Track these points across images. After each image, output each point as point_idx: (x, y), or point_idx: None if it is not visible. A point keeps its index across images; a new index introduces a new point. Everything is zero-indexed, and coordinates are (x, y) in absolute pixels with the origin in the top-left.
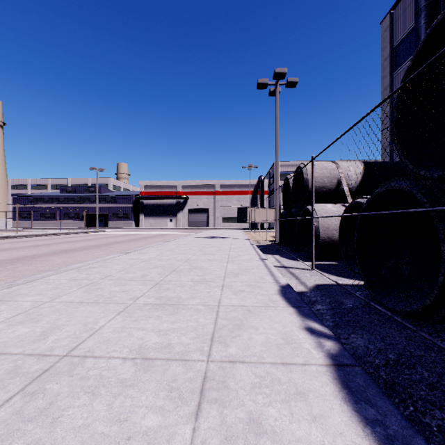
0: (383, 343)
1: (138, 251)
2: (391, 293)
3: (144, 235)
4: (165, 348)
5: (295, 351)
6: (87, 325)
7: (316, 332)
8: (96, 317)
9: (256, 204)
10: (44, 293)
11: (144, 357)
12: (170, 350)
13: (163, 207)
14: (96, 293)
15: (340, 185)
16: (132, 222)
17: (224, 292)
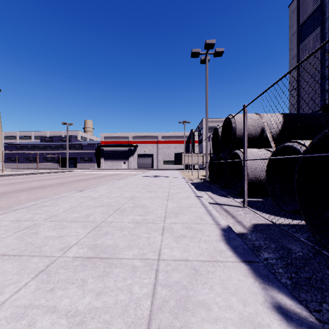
0: None
1: (92, 188)
2: None
3: (102, 174)
4: None
5: None
6: None
7: (293, 317)
8: (5, 283)
9: (188, 150)
10: None
11: None
12: None
13: (118, 153)
14: (29, 239)
15: (263, 132)
16: (95, 164)
17: (164, 238)
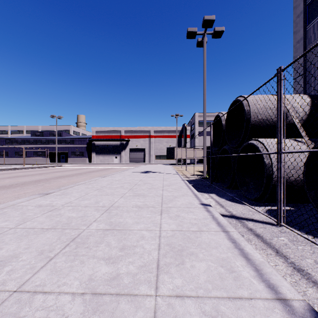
0: None
1: (63, 190)
2: None
3: (91, 169)
4: None
5: None
6: None
7: None
8: None
9: (180, 145)
10: None
11: None
12: None
13: (110, 147)
14: None
15: (286, 117)
16: (86, 158)
17: None
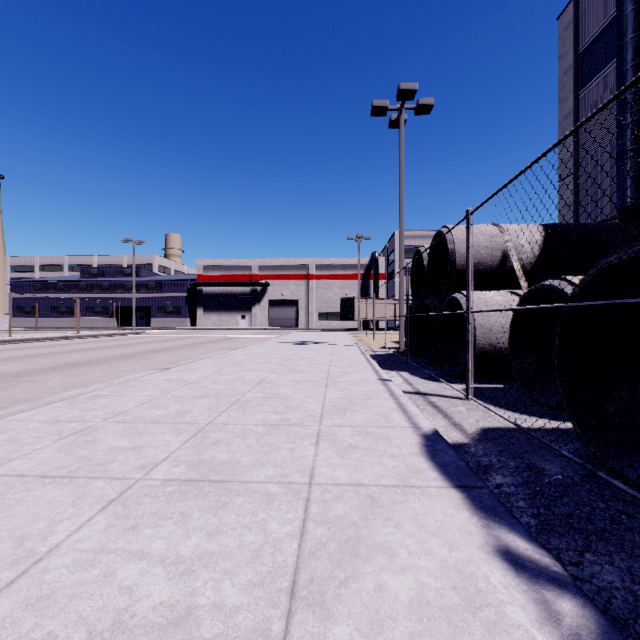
0: None
1: (184, 365)
2: (630, 451)
3: (201, 339)
4: (176, 625)
5: (496, 638)
6: (24, 544)
7: (526, 566)
8: (55, 518)
9: (367, 293)
10: None
11: None
12: (188, 636)
13: (231, 298)
14: (82, 452)
15: (506, 260)
16: (186, 319)
17: (320, 450)
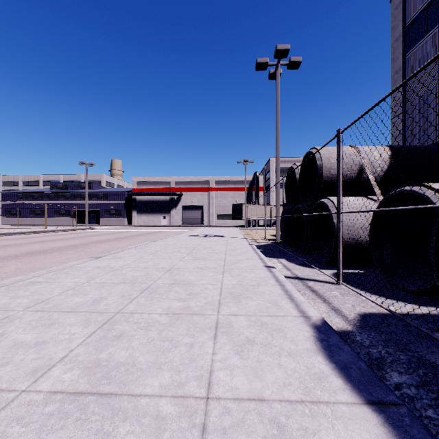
0: None
1: (114, 254)
2: None
3: (133, 233)
4: None
5: None
6: None
7: None
8: None
9: (251, 200)
10: None
11: None
12: None
13: (156, 204)
14: None
15: (362, 173)
16: (124, 219)
17: (218, 345)
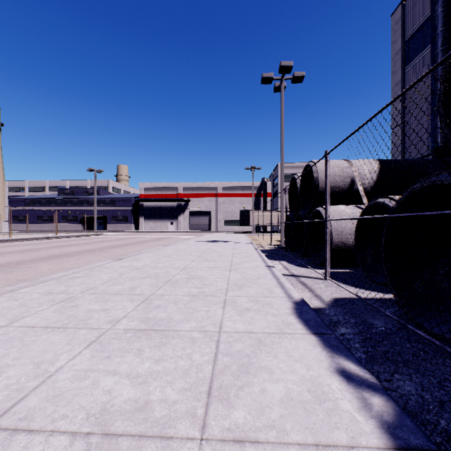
0: (443, 391)
1: (133, 257)
2: (430, 312)
3: (143, 238)
4: (139, 410)
5: (332, 417)
6: (40, 366)
7: (354, 379)
8: (57, 351)
9: (259, 206)
10: (5, 313)
11: (106, 430)
12: (147, 416)
13: (163, 210)
14: (70, 312)
15: (353, 184)
16: (132, 225)
17: (226, 311)
